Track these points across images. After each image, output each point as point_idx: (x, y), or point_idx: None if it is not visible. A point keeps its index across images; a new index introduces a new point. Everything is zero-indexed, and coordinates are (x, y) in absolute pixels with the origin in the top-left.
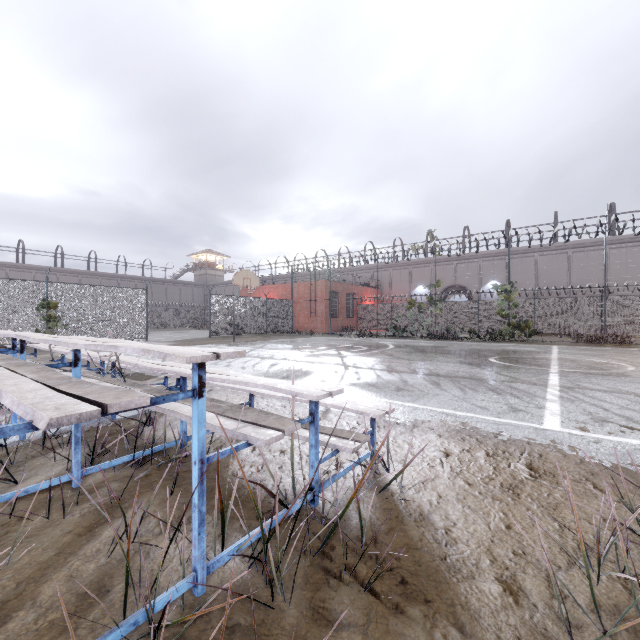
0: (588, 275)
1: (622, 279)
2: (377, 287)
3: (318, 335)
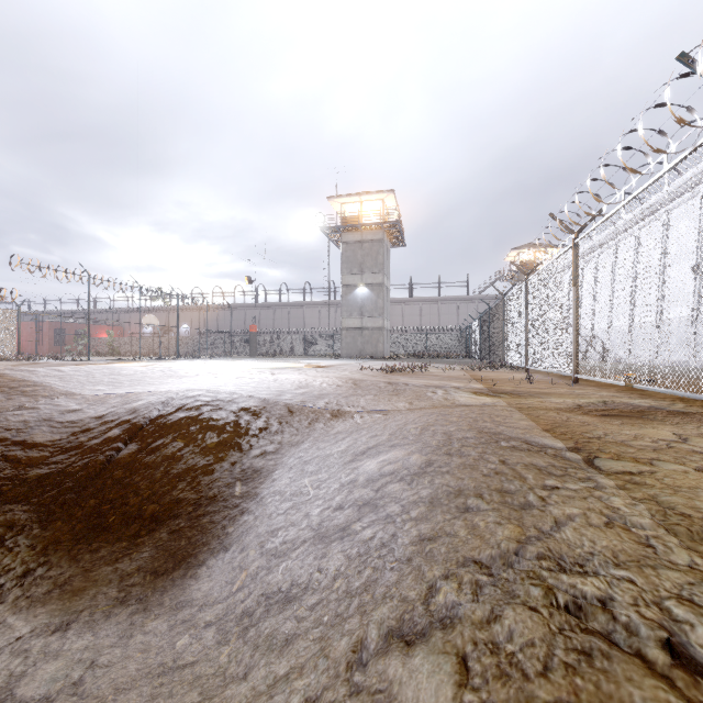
0: (225, 324)
1: (237, 327)
2: (60, 329)
3: None
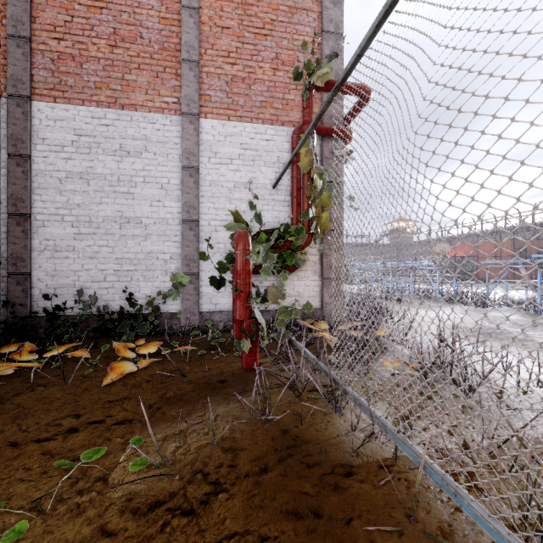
0: None
1: None
2: None
3: (500, 283)
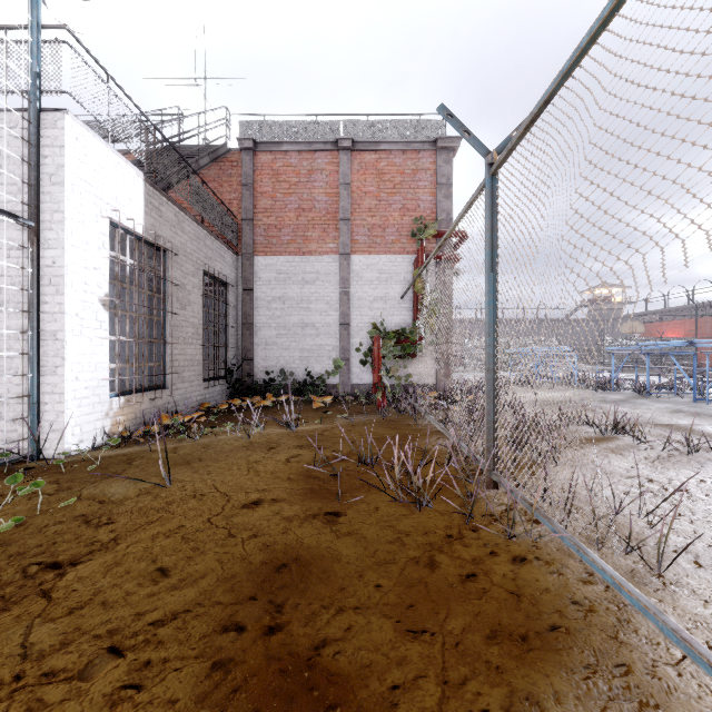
0: None
1: None
2: None
3: None
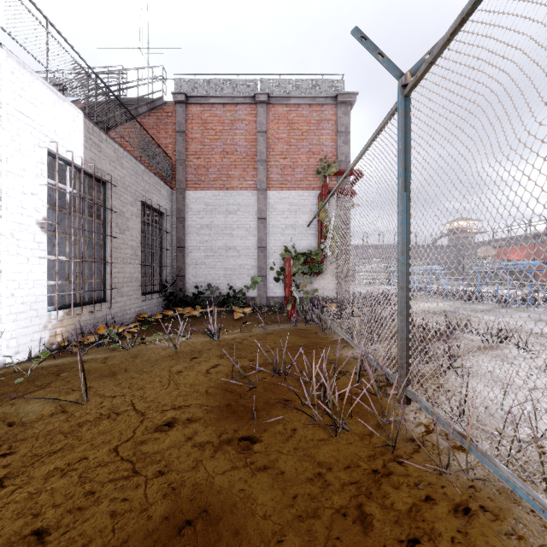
0: None
1: None
2: None
3: None
